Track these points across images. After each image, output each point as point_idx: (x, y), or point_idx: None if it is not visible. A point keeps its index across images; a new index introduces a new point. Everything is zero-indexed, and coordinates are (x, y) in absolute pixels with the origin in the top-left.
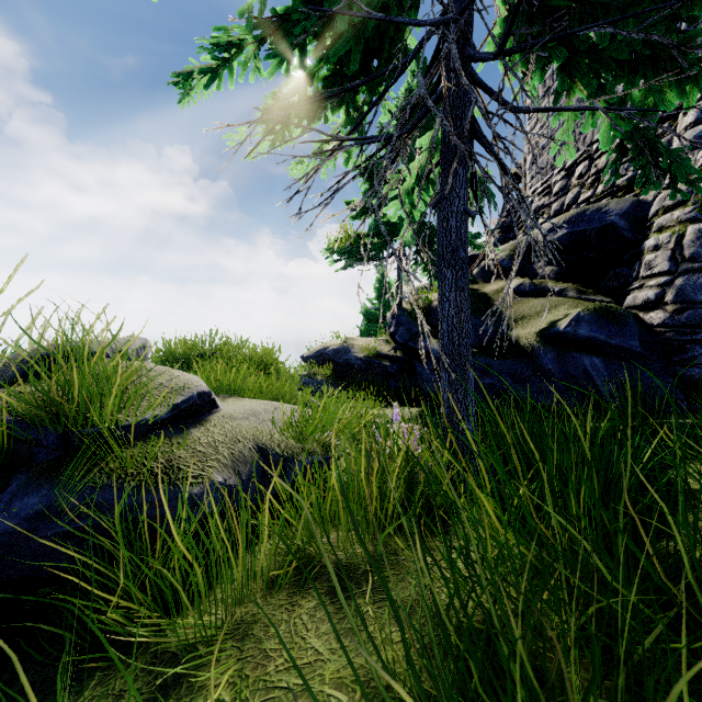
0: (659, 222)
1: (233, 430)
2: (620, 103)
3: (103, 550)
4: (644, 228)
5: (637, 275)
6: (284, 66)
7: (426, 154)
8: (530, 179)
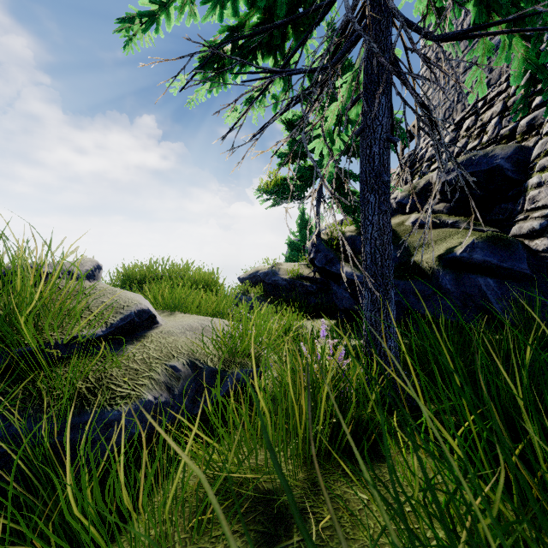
0: (542, 163)
1: (168, 345)
2: (538, 33)
3: (24, 475)
4: (526, 169)
5: (522, 209)
6: (218, 13)
7: (346, 93)
8: (423, 134)
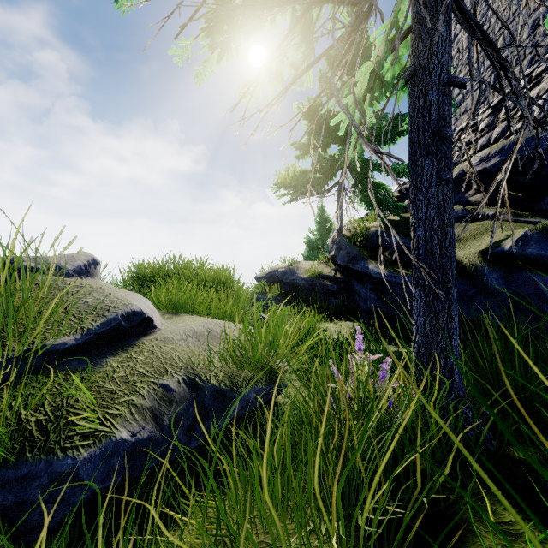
0: None
1: (162, 357)
2: None
3: None
4: None
5: None
6: None
7: (383, 46)
8: (454, 121)
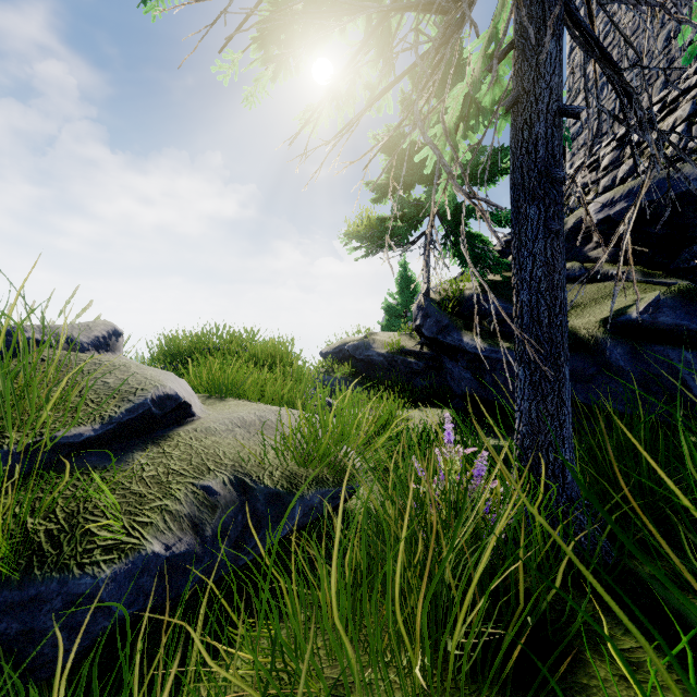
0: None
1: (203, 452)
2: None
3: None
4: None
5: None
6: None
7: (480, 63)
8: (570, 157)
